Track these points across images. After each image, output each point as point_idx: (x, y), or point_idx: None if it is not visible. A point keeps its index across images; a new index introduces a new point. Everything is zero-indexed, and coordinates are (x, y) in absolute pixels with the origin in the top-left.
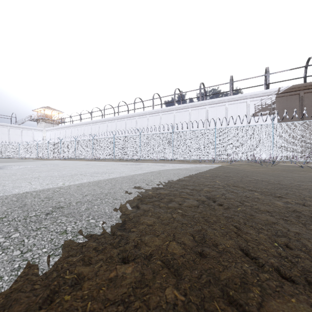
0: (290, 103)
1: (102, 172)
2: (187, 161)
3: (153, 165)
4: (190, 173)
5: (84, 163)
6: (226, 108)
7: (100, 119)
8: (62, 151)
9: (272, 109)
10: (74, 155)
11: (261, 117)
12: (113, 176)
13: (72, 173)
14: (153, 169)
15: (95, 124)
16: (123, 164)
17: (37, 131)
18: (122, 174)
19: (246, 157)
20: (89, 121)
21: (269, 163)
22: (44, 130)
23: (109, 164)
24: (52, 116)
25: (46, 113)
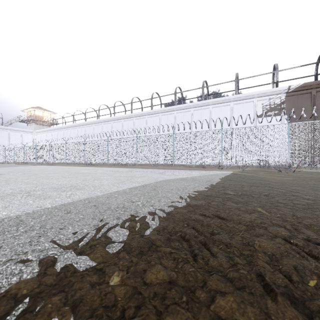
0: (301, 102)
1: (69, 186)
2: (189, 165)
3: (149, 172)
4: (201, 188)
5: (66, 169)
6: (232, 108)
7: (95, 120)
8: (51, 155)
9: (282, 109)
10: (64, 159)
11: (269, 118)
12: (75, 196)
13: (19, 189)
14: (147, 180)
15: (90, 126)
16: (112, 171)
17: (27, 133)
18: (95, 192)
19: (257, 161)
20: (83, 122)
21: (284, 168)
22: (34, 132)
23: (96, 170)
24: (44, 117)
25: (36, 114)
